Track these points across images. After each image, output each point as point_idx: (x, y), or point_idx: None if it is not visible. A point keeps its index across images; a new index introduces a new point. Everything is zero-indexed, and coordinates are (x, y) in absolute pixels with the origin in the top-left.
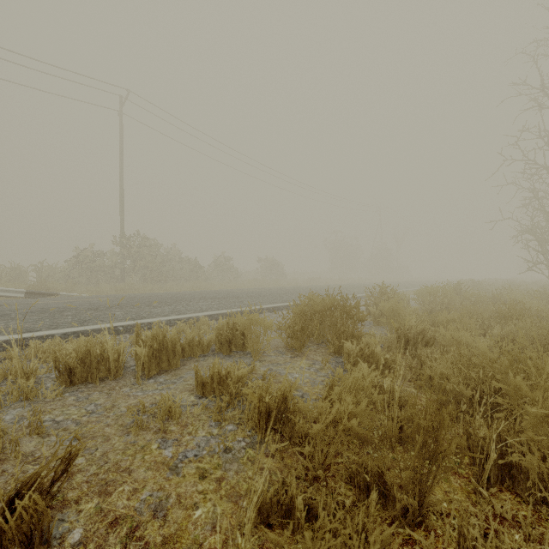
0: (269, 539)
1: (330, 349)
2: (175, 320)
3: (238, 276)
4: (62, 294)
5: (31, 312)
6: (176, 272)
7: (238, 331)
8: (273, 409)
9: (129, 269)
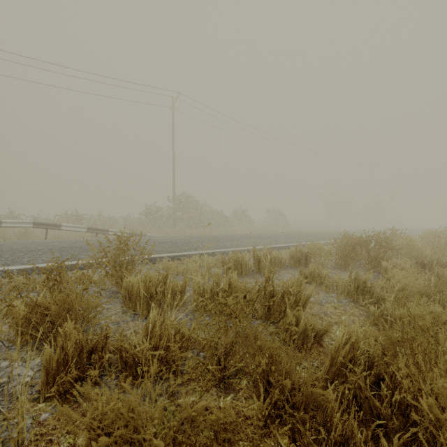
0: (398, 311)
1: (368, 267)
2: (244, 250)
3: (252, 224)
4: (148, 235)
5: (159, 243)
6: (209, 221)
7: (302, 255)
8: (360, 285)
9: (177, 219)
